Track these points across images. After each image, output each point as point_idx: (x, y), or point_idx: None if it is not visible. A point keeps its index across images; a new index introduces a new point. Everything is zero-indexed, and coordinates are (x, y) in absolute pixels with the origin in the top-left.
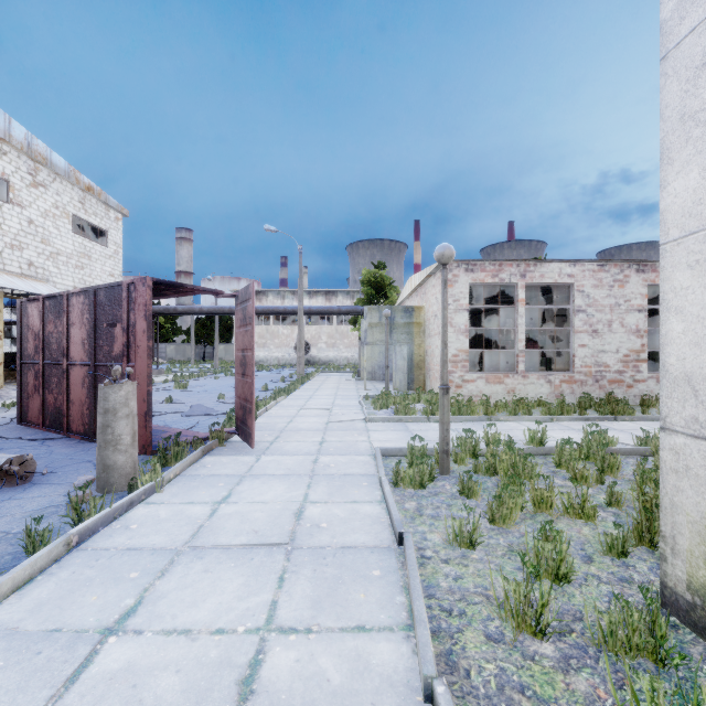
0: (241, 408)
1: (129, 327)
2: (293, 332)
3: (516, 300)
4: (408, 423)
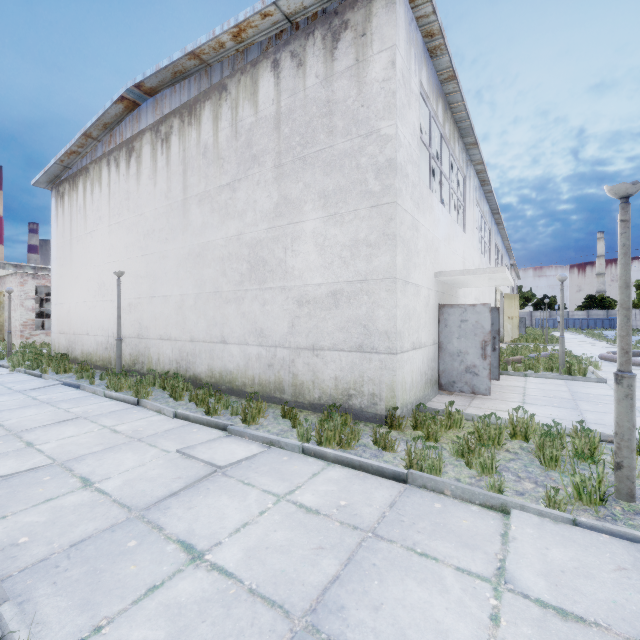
0: None
1: None
2: None
3: None
4: None
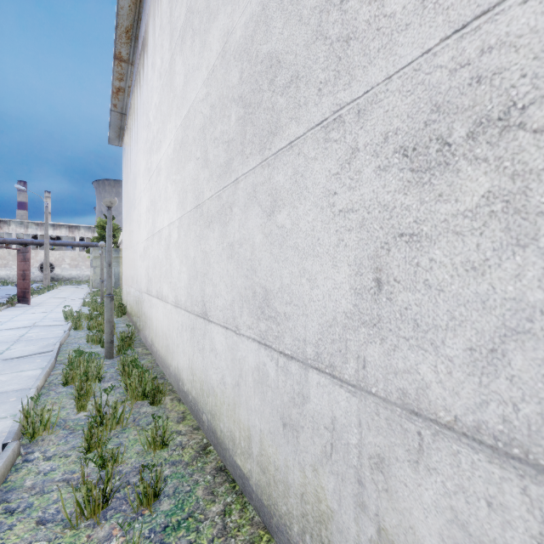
0: (22, 292)
1: None
2: (38, 255)
3: None
4: None
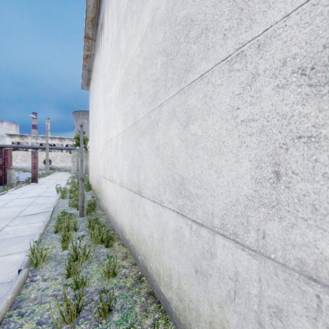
0: (34, 176)
1: (5, 158)
2: (42, 155)
3: None
4: None
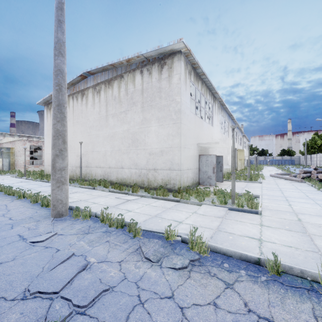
0: None
1: None
2: None
3: (42, 149)
4: (14, 175)
